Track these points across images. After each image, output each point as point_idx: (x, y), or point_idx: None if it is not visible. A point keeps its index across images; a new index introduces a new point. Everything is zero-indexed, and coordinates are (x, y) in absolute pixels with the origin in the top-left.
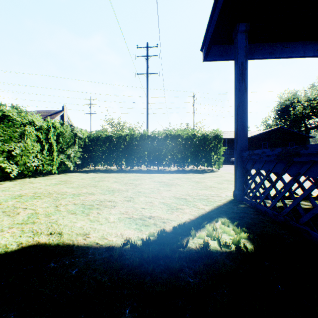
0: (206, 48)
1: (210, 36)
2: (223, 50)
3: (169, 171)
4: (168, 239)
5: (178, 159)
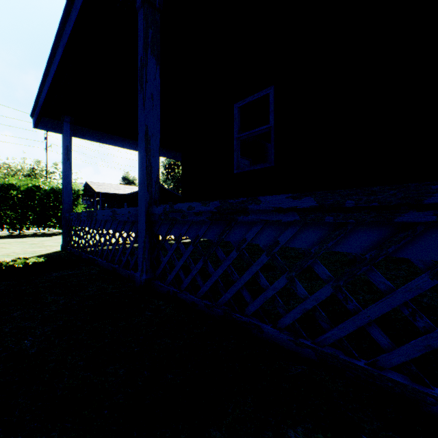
0: (35, 122)
1: (37, 117)
2: (56, 124)
3: None
4: None
5: (10, 219)
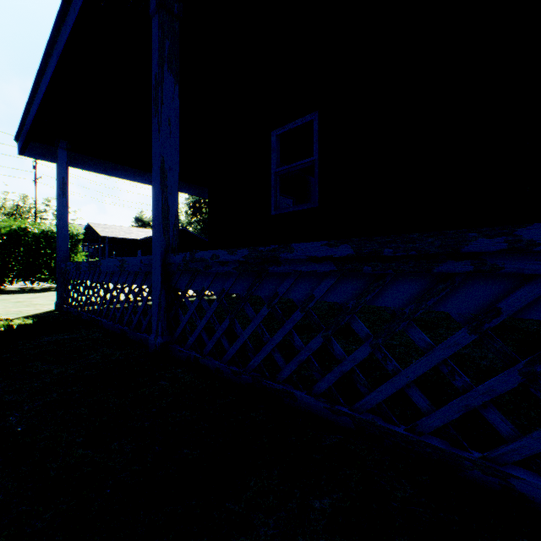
0: (21, 148)
1: (23, 142)
2: (48, 151)
3: None
4: None
5: None
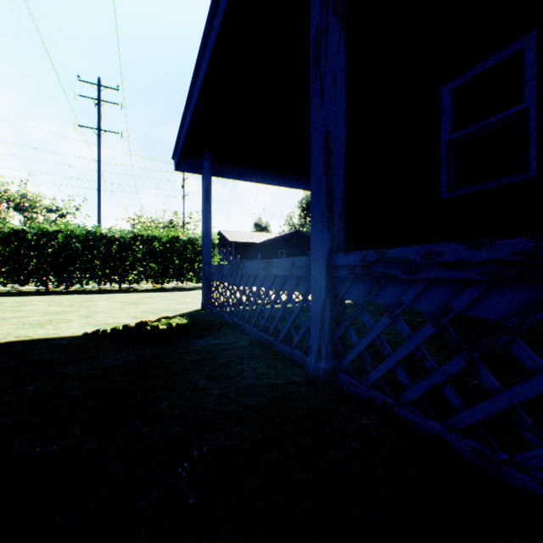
0: (176, 164)
1: (178, 157)
2: (195, 164)
3: (140, 290)
4: (131, 325)
5: (153, 272)
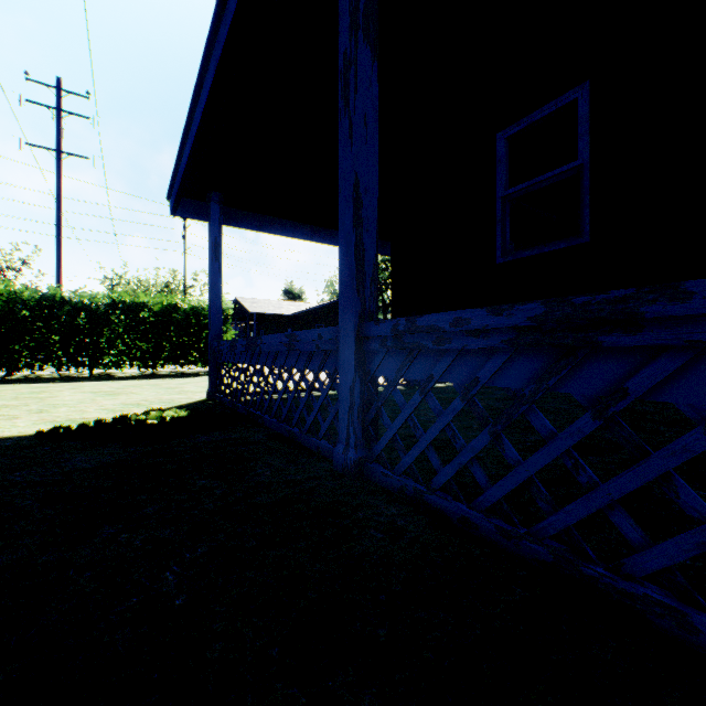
0: (173, 206)
1: (175, 198)
2: (200, 208)
3: (120, 377)
4: (107, 419)
5: (141, 352)
